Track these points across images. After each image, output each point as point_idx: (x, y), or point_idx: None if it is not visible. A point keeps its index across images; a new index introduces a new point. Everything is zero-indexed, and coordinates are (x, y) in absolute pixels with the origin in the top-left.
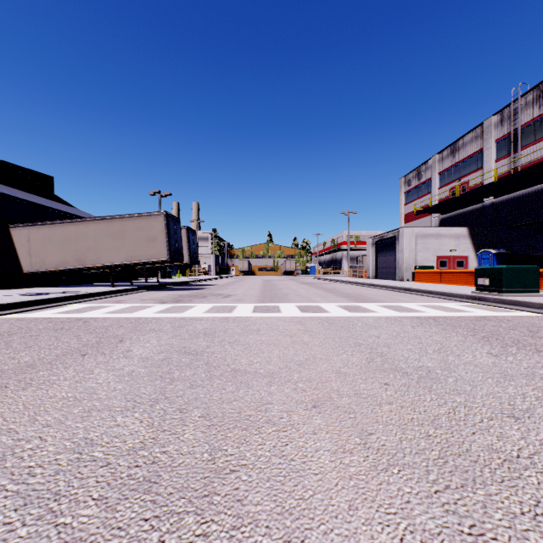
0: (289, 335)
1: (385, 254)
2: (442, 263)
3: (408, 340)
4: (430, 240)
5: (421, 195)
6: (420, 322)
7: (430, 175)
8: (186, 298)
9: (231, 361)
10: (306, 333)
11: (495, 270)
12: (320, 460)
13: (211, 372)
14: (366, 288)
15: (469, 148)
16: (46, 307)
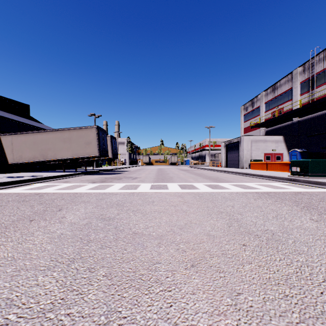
0: (173, 205)
1: (232, 152)
2: (267, 158)
3: (253, 209)
4: (260, 144)
5: (254, 116)
6: (259, 196)
7: (259, 104)
8: (109, 179)
9: (132, 225)
10: (185, 204)
11: (303, 162)
12: (199, 324)
13: (118, 234)
14: (221, 173)
15: (284, 87)
16: (18, 185)
